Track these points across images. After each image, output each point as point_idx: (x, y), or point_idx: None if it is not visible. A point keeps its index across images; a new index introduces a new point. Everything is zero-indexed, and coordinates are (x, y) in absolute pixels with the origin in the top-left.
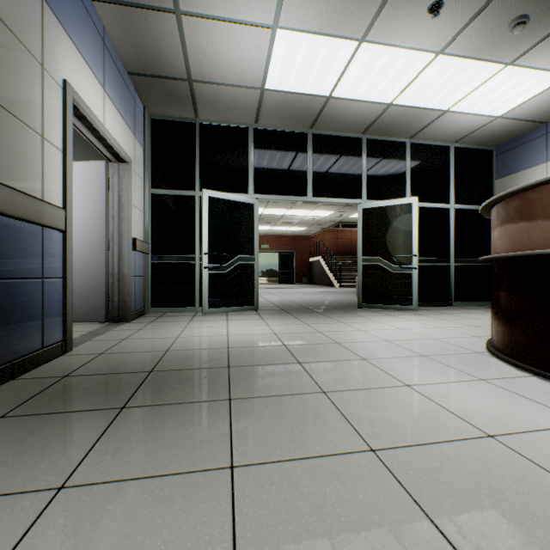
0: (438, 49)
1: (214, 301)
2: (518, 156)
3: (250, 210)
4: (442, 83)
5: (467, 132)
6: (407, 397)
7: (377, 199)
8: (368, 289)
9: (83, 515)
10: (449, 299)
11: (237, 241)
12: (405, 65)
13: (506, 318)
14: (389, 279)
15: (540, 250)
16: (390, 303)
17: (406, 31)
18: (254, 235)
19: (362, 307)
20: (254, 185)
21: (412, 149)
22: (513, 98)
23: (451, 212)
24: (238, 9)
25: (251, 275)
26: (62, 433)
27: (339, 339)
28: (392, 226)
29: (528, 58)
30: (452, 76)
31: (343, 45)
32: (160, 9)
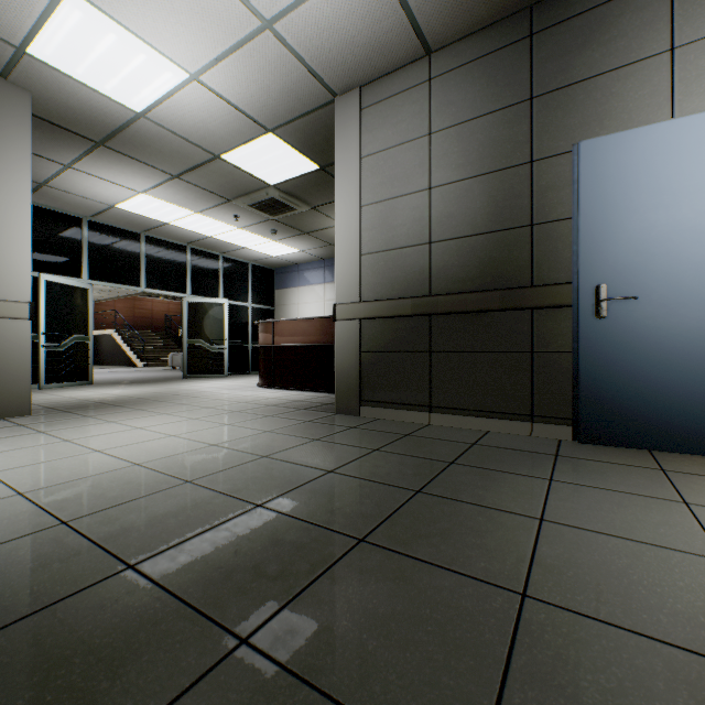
0: (239, 227)
1: (52, 377)
2: (287, 279)
3: (86, 294)
4: (242, 238)
5: (259, 259)
6: (226, 395)
7: (199, 295)
8: (192, 363)
9: (157, 409)
10: (248, 370)
11: (74, 322)
12: (221, 227)
13: (262, 370)
14: (209, 356)
15: (268, 345)
16: (209, 373)
17: (222, 218)
18: (90, 317)
19: (188, 378)
20: (89, 271)
21: (225, 261)
22: (280, 252)
23: (250, 309)
24: (119, 181)
25: (86, 353)
26: (112, 409)
27: (187, 389)
28: (211, 317)
29: (282, 242)
30: (247, 237)
31: (185, 211)
32: (53, 160)
